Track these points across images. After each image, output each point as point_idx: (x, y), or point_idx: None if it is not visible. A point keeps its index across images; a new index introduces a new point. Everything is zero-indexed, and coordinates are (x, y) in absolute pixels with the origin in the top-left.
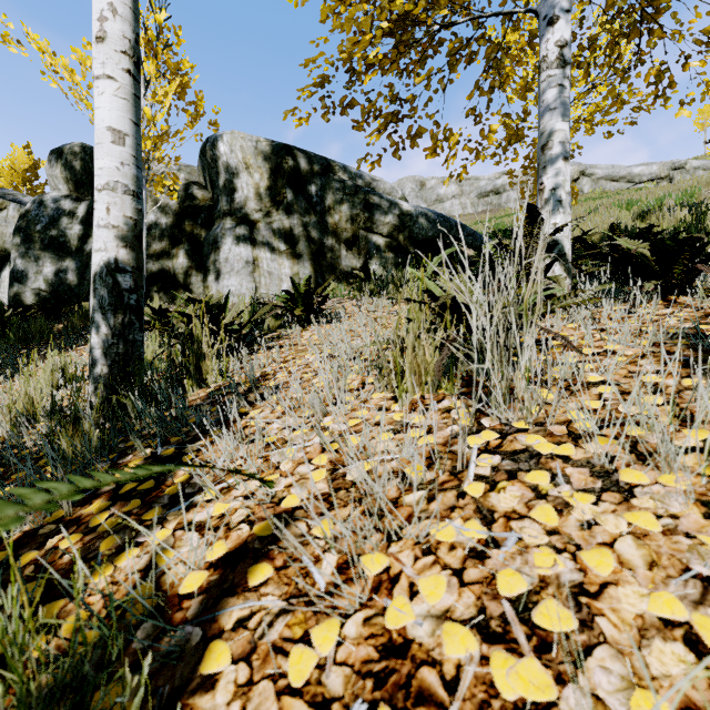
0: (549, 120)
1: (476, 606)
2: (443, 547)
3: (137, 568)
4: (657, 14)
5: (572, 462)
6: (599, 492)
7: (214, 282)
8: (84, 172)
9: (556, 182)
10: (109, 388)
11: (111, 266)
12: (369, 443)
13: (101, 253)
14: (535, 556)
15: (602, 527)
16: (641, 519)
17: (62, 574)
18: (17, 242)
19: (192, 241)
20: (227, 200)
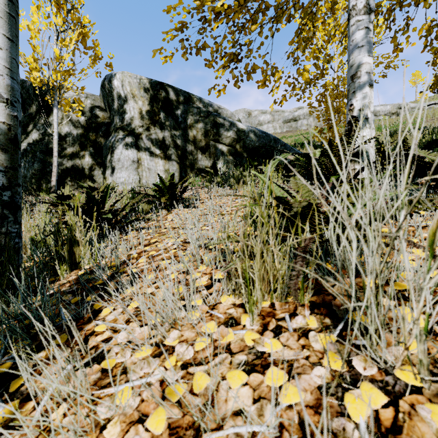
0: (358, 55)
1: None
2: None
3: None
4: None
5: None
6: None
7: (110, 174)
8: None
9: (363, 103)
10: None
11: None
12: (219, 389)
13: None
14: None
15: None
16: None
17: None
18: None
19: (95, 146)
20: (120, 118)
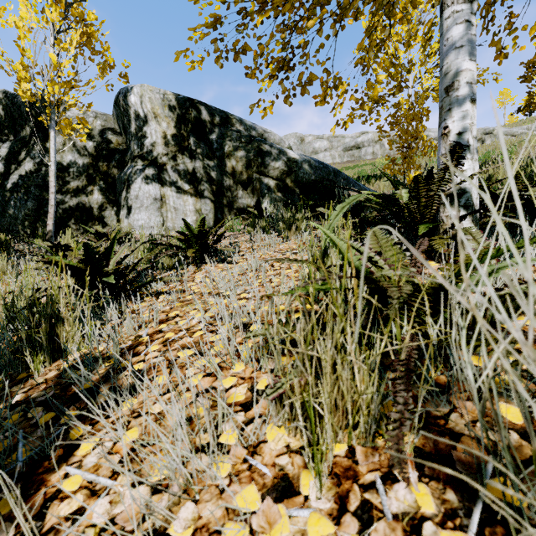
0: (455, 59)
1: None
2: None
3: None
4: None
5: None
6: None
7: (126, 216)
8: (7, 116)
9: (463, 125)
10: None
11: None
12: None
13: None
14: None
15: None
16: None
17: None
18: None
19: (106, 179)
20: (138, 144)
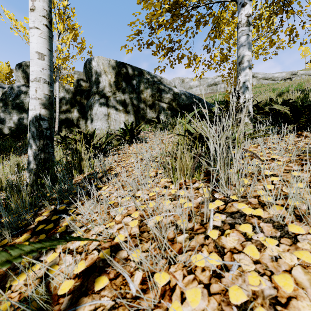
0: (242, 50)
1: (218, 309)
2: (198, 269)
3: (38, 276)
4: (291, 3)
5: (263, 219)
6: (279, 237)
7: (90, 123)
8: None
9: (245, 79)
10: (36, 175)
11: (37, 117)
12: (159, 205)
13: (32, 111)
14: (249, 277)
15: (283, 260)
16: (304, 256)
17: (1, 277)
18: (1, 105)
19: (80, 105)
20: (96, 87)
